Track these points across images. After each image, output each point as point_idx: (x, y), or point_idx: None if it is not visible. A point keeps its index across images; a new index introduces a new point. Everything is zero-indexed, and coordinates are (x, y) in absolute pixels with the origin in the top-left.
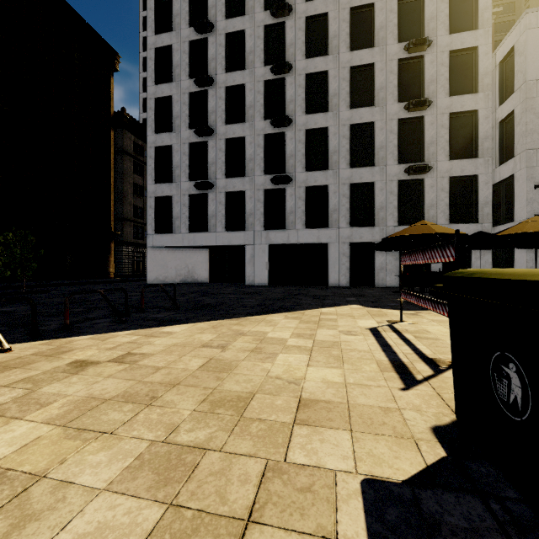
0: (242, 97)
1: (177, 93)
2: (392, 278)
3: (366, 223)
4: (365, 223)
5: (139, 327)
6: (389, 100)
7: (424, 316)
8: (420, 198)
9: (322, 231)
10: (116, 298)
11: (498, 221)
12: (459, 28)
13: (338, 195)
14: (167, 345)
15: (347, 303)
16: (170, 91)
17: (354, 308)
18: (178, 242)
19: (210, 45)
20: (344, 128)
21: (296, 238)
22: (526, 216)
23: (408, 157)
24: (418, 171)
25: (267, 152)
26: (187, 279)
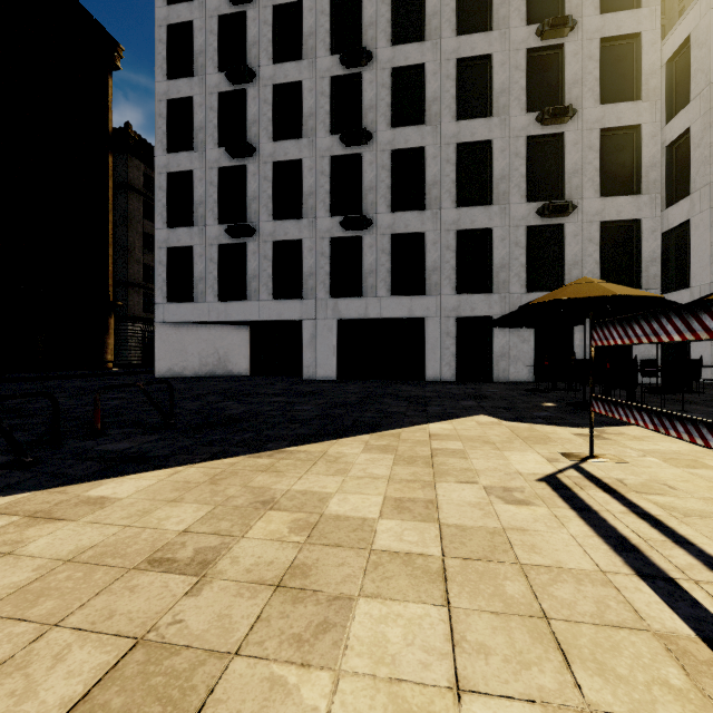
0: (297, 101)
1: (200, 92)
2: (518, 369)
3: (480, 289)
4: (478, 289)
5: (46, 481)
6: (514, 109)
7: (619, 440)
8: (558, 252)
9: (416, 299)
10: (78, 404)
11: (663, 287)
12: (613, 6)
13: (439, 247)
14: (50, 561)
15: (467, 412)
16: (190, 90)
17: (484, 423)
18: (203, 315)
19: (250, 22)
20: (448, 148)
21: (378, 310)
22: (711, 278)
23: (541, 193)
24: (558, 212)
25: (335, 183)
26: (217, 370)
